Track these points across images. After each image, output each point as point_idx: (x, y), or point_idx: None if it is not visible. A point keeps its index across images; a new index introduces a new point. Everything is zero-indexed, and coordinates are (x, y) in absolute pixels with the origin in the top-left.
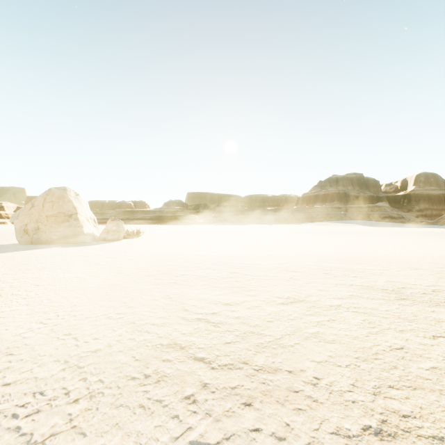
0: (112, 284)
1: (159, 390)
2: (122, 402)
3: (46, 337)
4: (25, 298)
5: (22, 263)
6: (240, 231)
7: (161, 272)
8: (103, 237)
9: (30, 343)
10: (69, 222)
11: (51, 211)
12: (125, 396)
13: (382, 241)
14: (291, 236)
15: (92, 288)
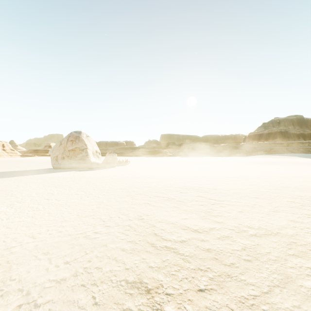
0: (99, 201)
1: None
2: None
3: (28, 255)
4: (34, 210)
5: (47, 182)
6: (200, 161)
7: (138, 192)
8: (103, 164)
9: (12, 261)
10: (82, 154)
11: (71, 147)
12: None
13: None
14: (242, 166)
15: (83, 205)
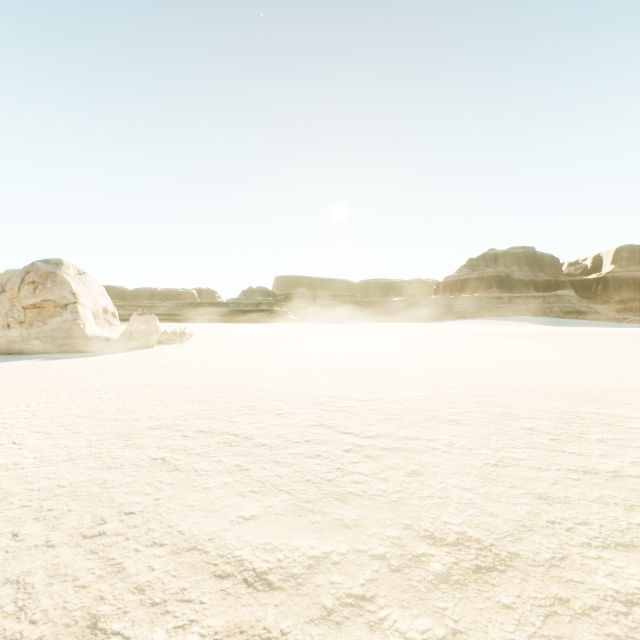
0: (6, 463)
1: None
2: None
3: None
4: None
5: None
6: (351, 332)
7: (160, 422)
8: (123, 342)
9: None
10: (62, 318)
11: (33, 299)
12: None
13: (588, 350)
14: (431, 341)
15: None
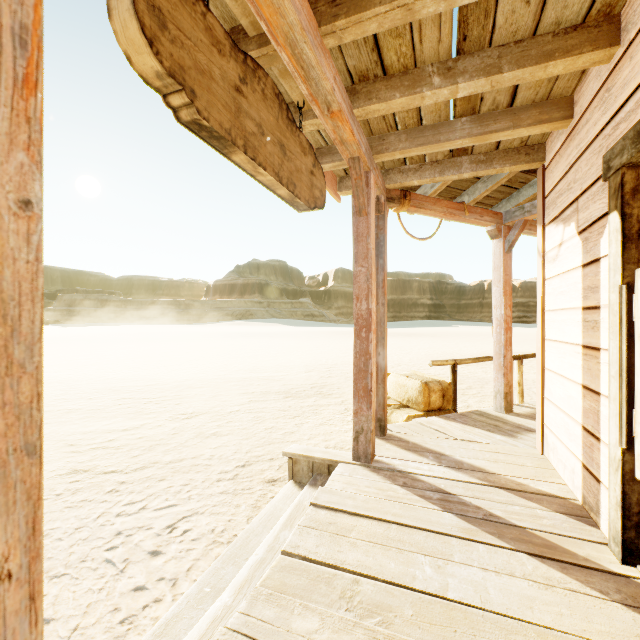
0: None
1: (79, 496)
2: (45, 512)
3: None
4: None
5: None
6: (115, 337)
7: None
8: None
9: None
10: None
11: None
12: (45, 509)
13: (297, 345)
14: (198, 343)
15: None
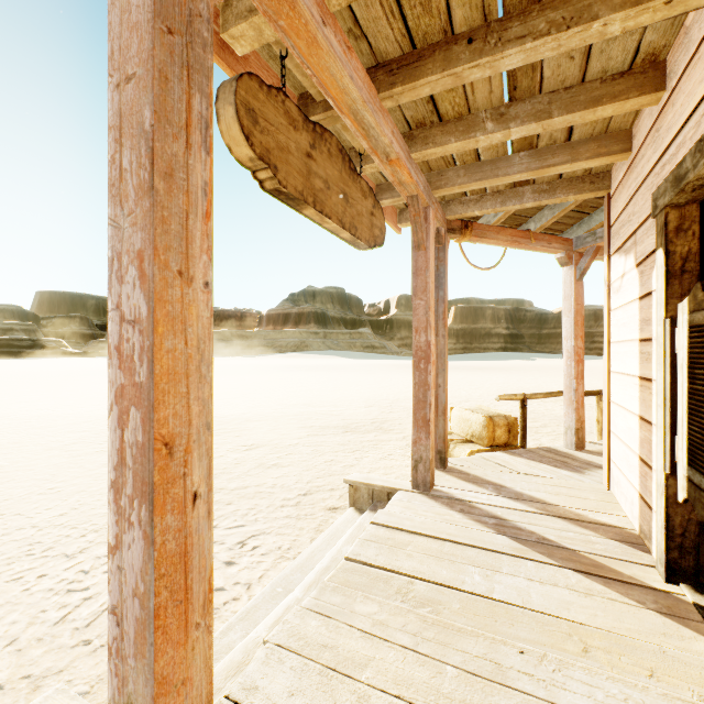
0: None
1: None
2: None
3: None
4: None
5: None
6: None
7: (67, 442)
8: None
9: None
10: None
11: None
12: None
13: (356, 379)
14: (252, 377)
15: None
